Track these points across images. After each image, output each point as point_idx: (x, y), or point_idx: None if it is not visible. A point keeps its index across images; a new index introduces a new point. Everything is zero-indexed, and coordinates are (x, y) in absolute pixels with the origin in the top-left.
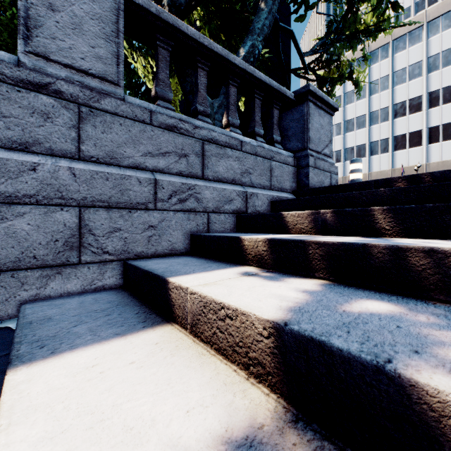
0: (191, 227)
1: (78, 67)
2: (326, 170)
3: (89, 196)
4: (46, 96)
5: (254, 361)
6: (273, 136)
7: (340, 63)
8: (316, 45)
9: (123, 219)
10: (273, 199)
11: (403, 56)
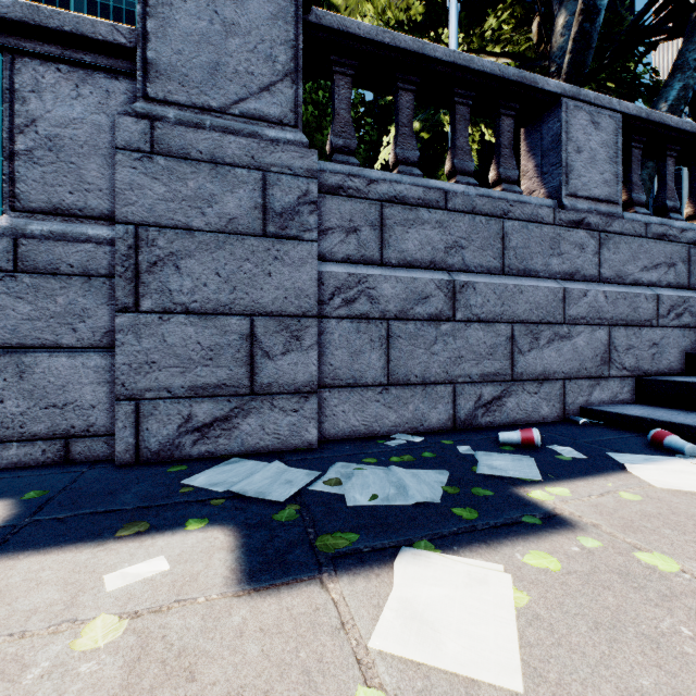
0: (685, 345)
1: (592, 196)
2: None
3: (614, 316)
4: (581, 230)
5: None
6: None
7: None
8: None
9: (635, 336)
10: None
11: None
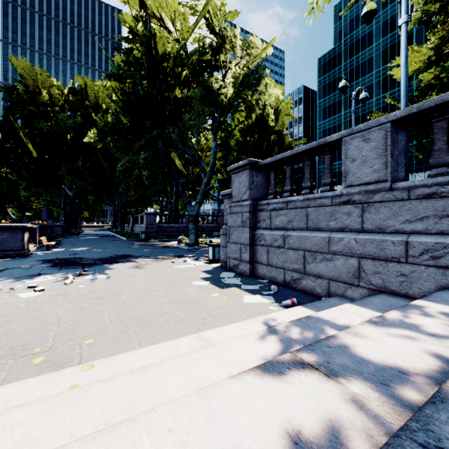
0: (447, 283)
1: (364, 182)
2: None
3: (363, 252)
4: (349, 205)
5: None
6: None
7: None
8: None
9: (382, 266)
10: None
11: None
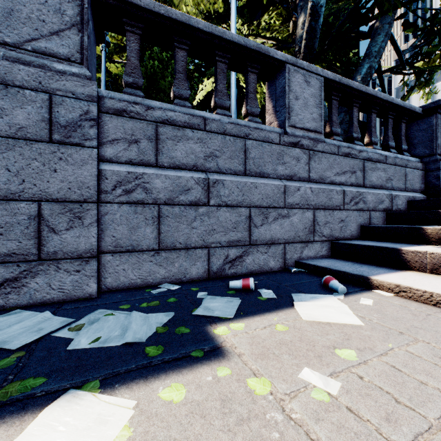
0: (360, 221)
1: (306, 128)
2: None
3: (317, 203)
4: (297, 148)
5: None
6: (402, 146)
7: None
8: (416, 41)
9: (330, 216)
10: (409, 198)
11: None
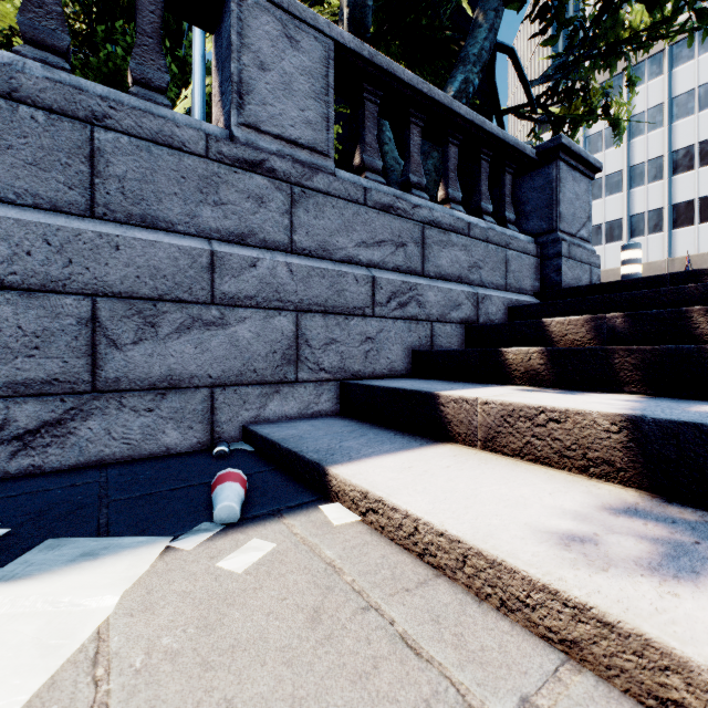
0: (412, 341)
1: (288, 137)
2: (584, 261)
3: (306, 299)
4: (260, 176)
5: (595, 461)
6: (505, 213)
7: (589, 94)
8: (550, 68)
9: (339, 328)
10: (510, 303)
11: (689, 71)
